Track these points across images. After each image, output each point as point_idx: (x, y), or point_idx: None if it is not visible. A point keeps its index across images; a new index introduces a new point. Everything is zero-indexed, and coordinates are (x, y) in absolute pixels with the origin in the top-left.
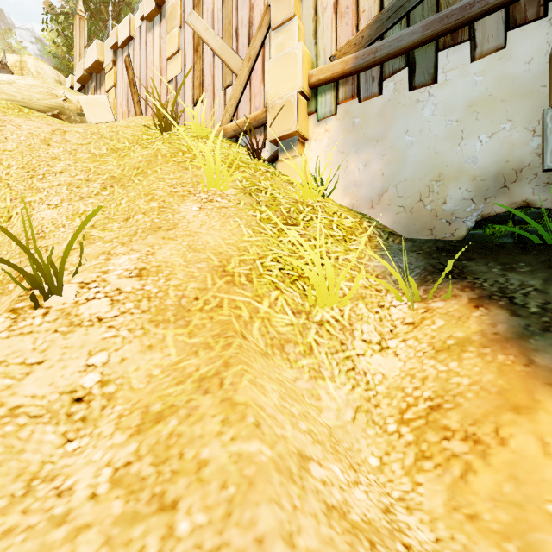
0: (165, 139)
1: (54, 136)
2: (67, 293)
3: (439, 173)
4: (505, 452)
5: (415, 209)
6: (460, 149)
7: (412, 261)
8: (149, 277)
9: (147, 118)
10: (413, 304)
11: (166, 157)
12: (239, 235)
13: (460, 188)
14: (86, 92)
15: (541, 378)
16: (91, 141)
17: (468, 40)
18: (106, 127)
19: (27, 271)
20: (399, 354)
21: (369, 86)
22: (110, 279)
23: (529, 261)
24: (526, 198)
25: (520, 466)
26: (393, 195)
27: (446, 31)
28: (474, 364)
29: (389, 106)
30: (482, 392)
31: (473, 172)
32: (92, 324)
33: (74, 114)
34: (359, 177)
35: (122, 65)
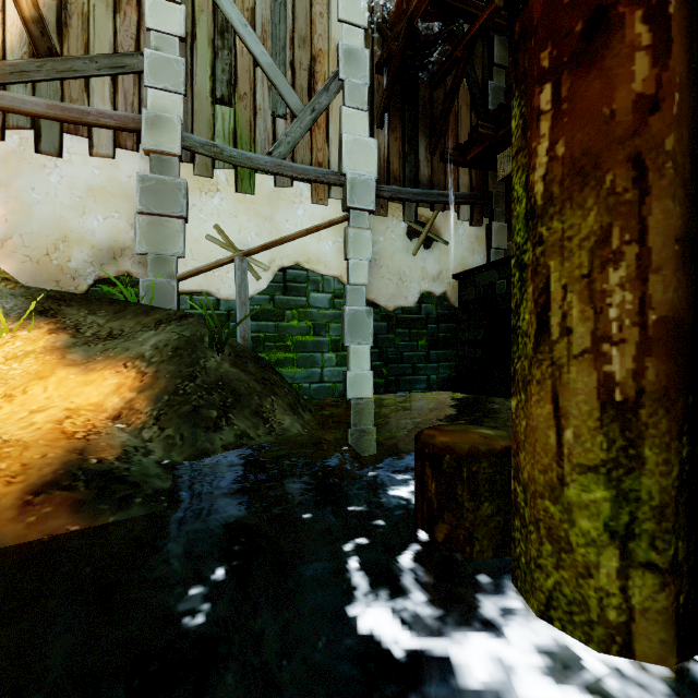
0: None
1: None
2: None
3: (65, 236)
4: (25, 396)
5: (42, 261)
6: (82, 221)
7: (19, 304)
8: None
9: None
10: (3, 334)
11: None
12: None
13: (82, 252)
14: None
15: (64, 363)
16: None
17: (89, 138)
18: None
19: None
20: None
21: None
22: None
23: (109, 310)
24: (128, 270)
25: (29, 399)
26: (19, 244)
27: (68, 121)
28: (30, 363)
29: (14, 157)
30: (27, 375)
31: (93, 242)
32: None
33: None
34: None
35: None
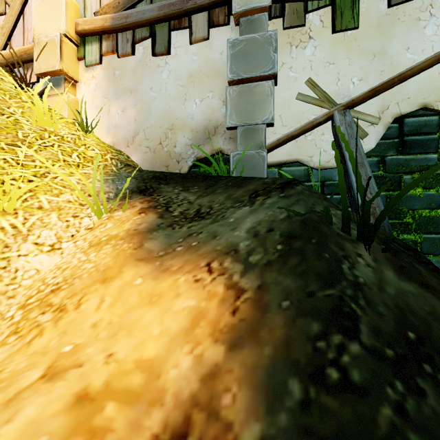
0: None
1: None
2: None
3: (172, 124)
4: (74, 314)
5: (157, 150)
6: (184, 107)
7: (129, 185)
8: None
9: None
10: (103, 214)
11: None
12: None
13: (184, 136)
14: None
15: (136, 256)
16: None
17: (189, 28)
18: None
19: None
20: (65, 252)
21: (125, 46)
22: None
23: (201, 186)
24: (220, 147)
25: (75, 322)
26: (143, 137)
27: (173, 16)
28: (106, 252)
29: (140, 65)
30: (94, 272)
31: (192, 125)
32: None
33: None
34: (118, 120)
35: None
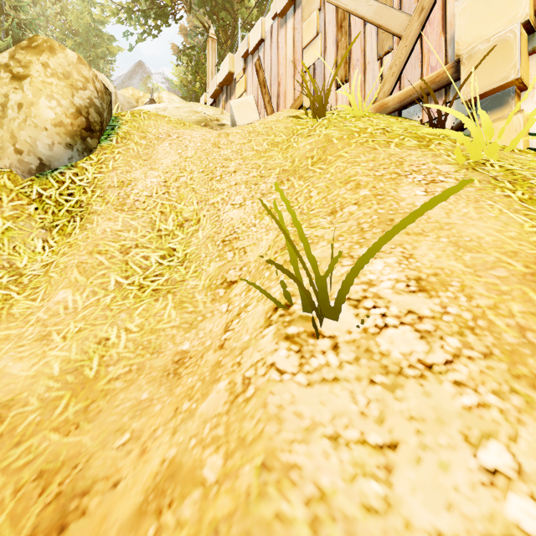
0: (325, 124)
1: (221, 139)
2: (341, 315)
3: None
4: None
5: None
6: None
7: None
8: (438, 292)
9: (293, 110)
10: None
11: (344, 139)
12: (514, 224)
13: None
14: (217, 105)
15: None
16: (251, 139)
17: None
18: (259, 124)
19: (231, 275)
20: None
21: None
22: (386, 295)
23: None
24: None
25: None
26: None
27: None
28: None
29: None
30: None
31: None
32: (421, 375)
33: (215, 124)
34: None
35: (251, 70)
